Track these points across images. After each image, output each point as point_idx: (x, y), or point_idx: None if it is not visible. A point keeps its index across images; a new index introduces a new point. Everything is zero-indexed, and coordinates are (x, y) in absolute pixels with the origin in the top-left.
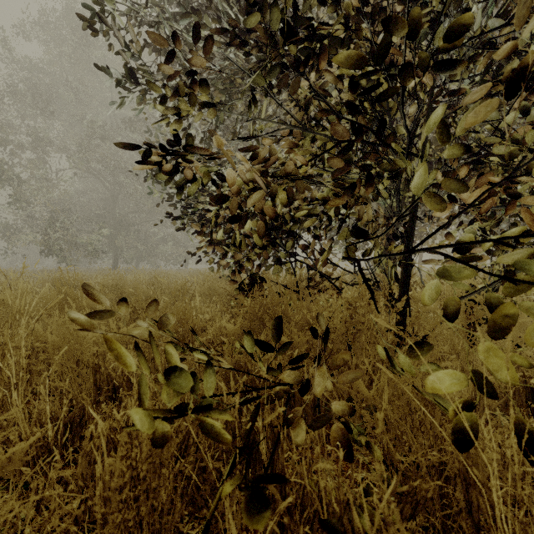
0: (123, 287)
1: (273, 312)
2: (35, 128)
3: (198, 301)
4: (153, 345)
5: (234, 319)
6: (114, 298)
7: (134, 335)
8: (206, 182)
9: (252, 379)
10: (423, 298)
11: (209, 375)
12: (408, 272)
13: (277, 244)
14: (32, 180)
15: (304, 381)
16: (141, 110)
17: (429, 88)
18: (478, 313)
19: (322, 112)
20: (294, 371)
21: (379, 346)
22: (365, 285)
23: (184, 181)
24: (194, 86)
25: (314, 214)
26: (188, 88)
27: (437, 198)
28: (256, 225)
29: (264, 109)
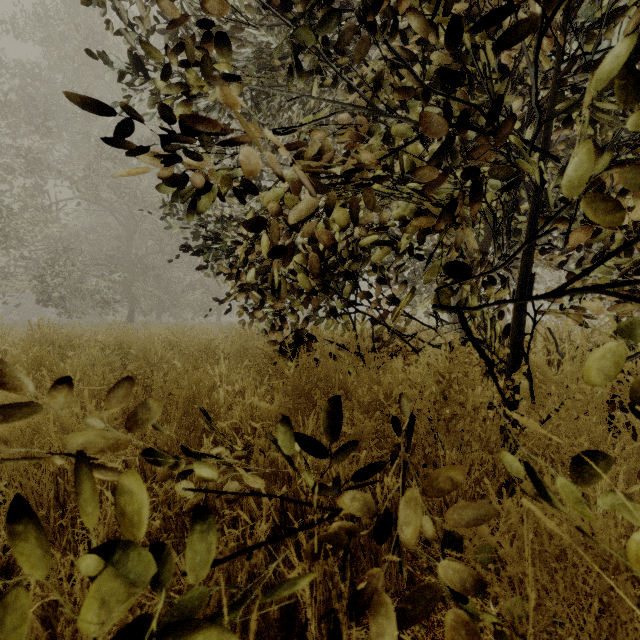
0: (129, 346)
1: (326, 385)
2: (30, 148)
3: (223, 367)
4: (84, 483)
5: (273, 393)
6: (117, 361)
7: (76, 446)
8: (225, 191)
9: (295, 491)
10: (588, 374)
11: (205, 531)
12: (522, 328)
13: (331, 290)
14: (27, 213)
15: (380, 514)
16: (152, 115)
17: (546, 67)
18: (627, 388)
19: (399, 91)
20: (364, 494)
21: (510, 456)
22: (480, 351)
23: (195, 193)
24: (209, 48)
25: (387, 241)
26: (199, 48)
27: (609, 202)
28: (302, 260)
29: (314, 92)
